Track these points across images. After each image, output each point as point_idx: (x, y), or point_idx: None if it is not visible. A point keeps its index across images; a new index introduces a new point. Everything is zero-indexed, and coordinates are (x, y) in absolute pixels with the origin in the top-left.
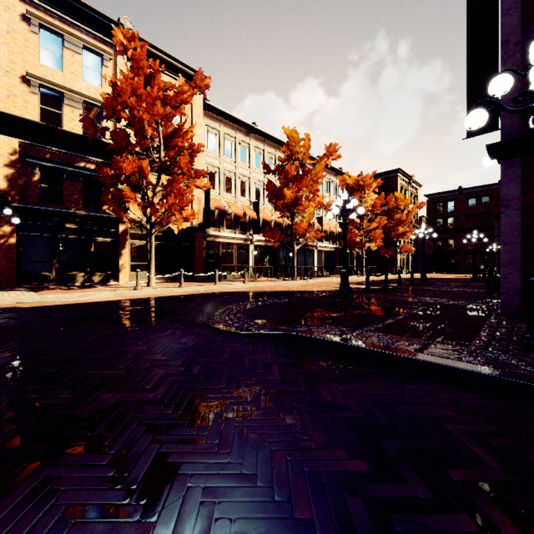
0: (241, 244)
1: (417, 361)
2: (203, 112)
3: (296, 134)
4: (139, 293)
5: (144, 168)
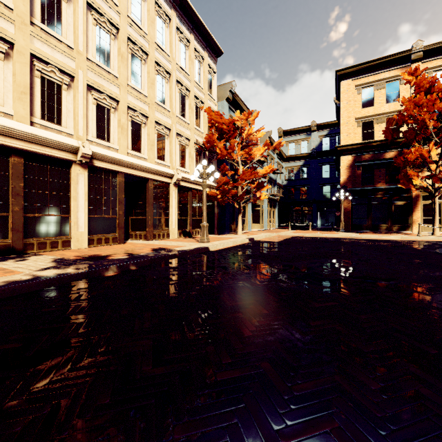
0: None
1: None
2: None
3: None
4: (419, 238)
5: (423, 154)
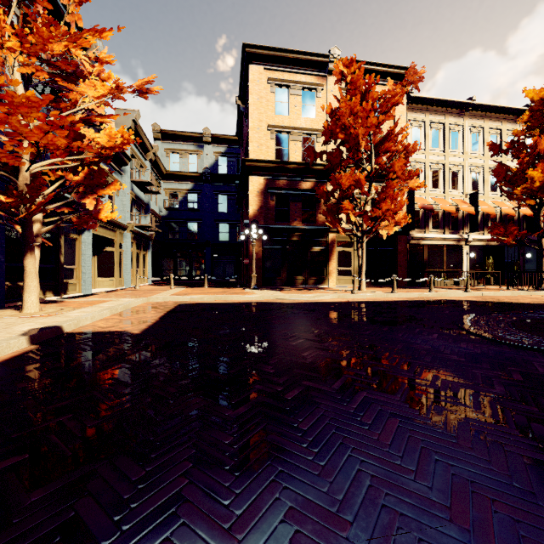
0: (451, 246)
1: None
2: (405, 107)
3: None
4: (357, 296)
5: (361, 180)
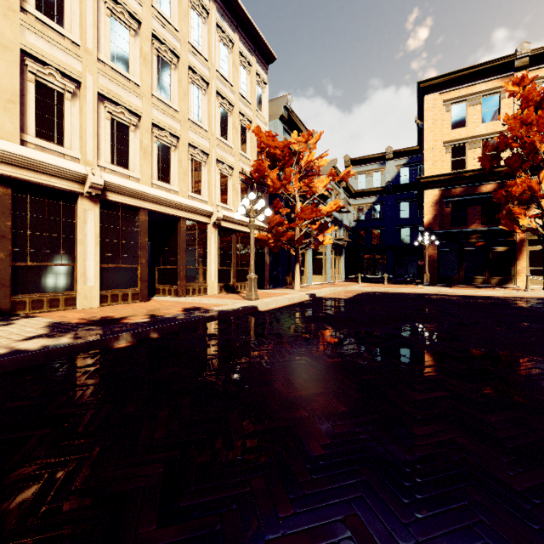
0: None
1: None
2: None
3: None
4: (527, 294)
5: (533, 187)
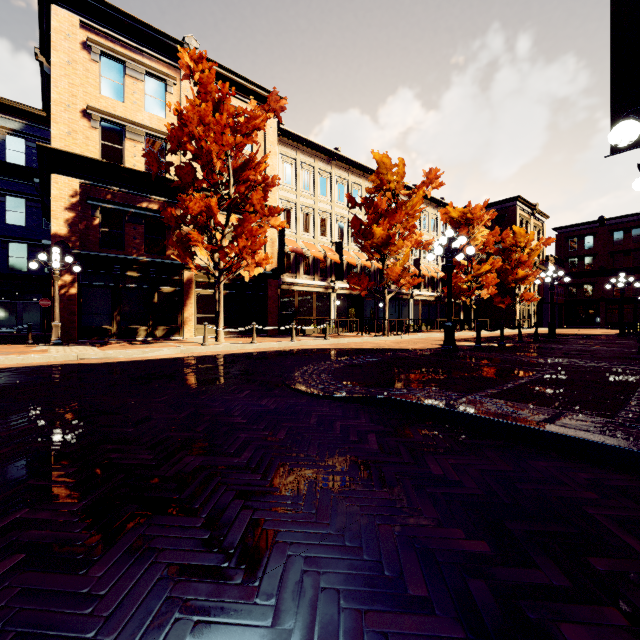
0: (321, 293)
1: (547, 433)
2: (276, 138)
3: (388, 159)
4: (207, 349)
5: (213, 207)
